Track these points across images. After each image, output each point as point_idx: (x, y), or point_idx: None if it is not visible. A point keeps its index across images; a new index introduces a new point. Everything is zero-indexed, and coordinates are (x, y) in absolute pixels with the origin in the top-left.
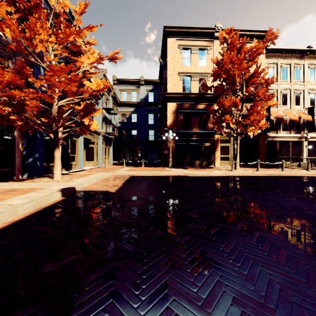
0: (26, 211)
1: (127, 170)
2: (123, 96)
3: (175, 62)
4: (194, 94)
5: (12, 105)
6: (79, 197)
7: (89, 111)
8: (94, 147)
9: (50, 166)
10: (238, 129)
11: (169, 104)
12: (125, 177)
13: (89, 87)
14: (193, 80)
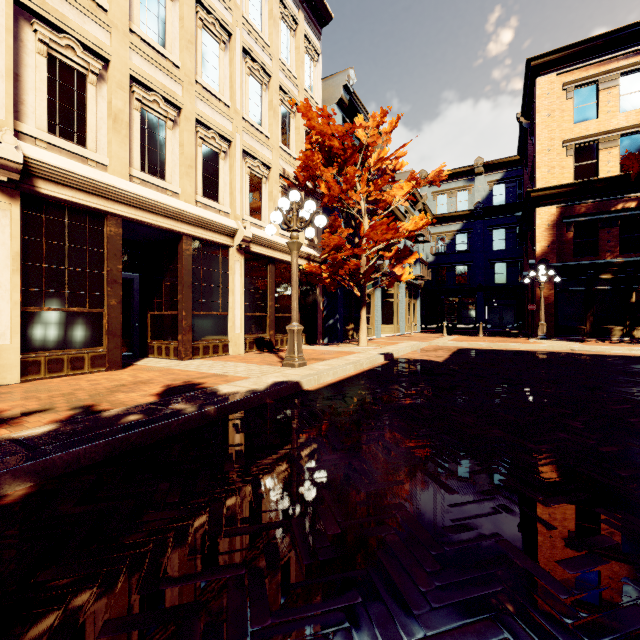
0: (366, 366)
1: (451, 340)
2: (440, 203)
3: (553, 122)
4: (607, 178)
5: (334, 266)
6: (402, 362)
7: (401, 258)
8: (392, 303)
9: (346, 330)
10: None
11: (540, 212)
12: (450, 348)
13: (405, 229)
14: (605, 147)
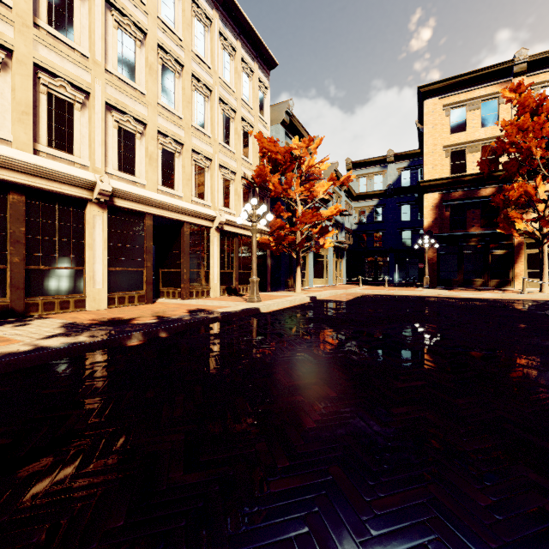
0: (298, 303)
1: (362, 289)
2: (361, 184)
3: (436, 133)
4: (471, 175)
5: (278, 239)
6: (321, 301)
7: (323, 233)
8: (323, 262)
9: (287, 281)
10: (543, 228)
11: (427, 197)
12: (358, 294)
13: (325, 215)
14: (471, 152)
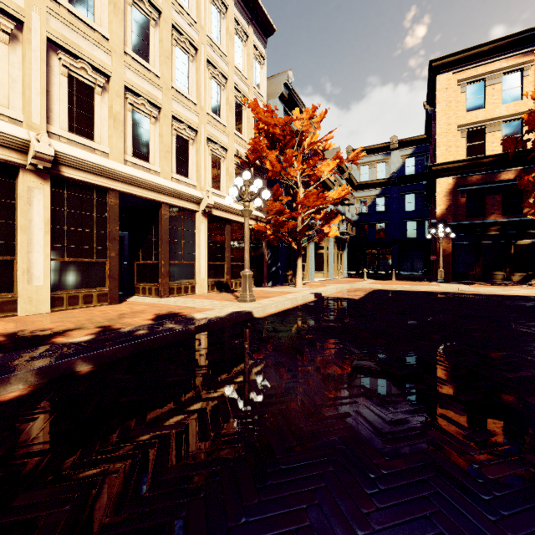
0: (300, 302)
1: (369, 283)
2: (362, 172)
3: (450, 111)
4: (491, 156)
5: (276, 226)
6: (328, 299)
7: (328, 219)
8: (324, 254)
9: (286, 275)
10: None
11: (440, 182)
12: (366, 289)
13: (331, 197)
14: (490, 131)
